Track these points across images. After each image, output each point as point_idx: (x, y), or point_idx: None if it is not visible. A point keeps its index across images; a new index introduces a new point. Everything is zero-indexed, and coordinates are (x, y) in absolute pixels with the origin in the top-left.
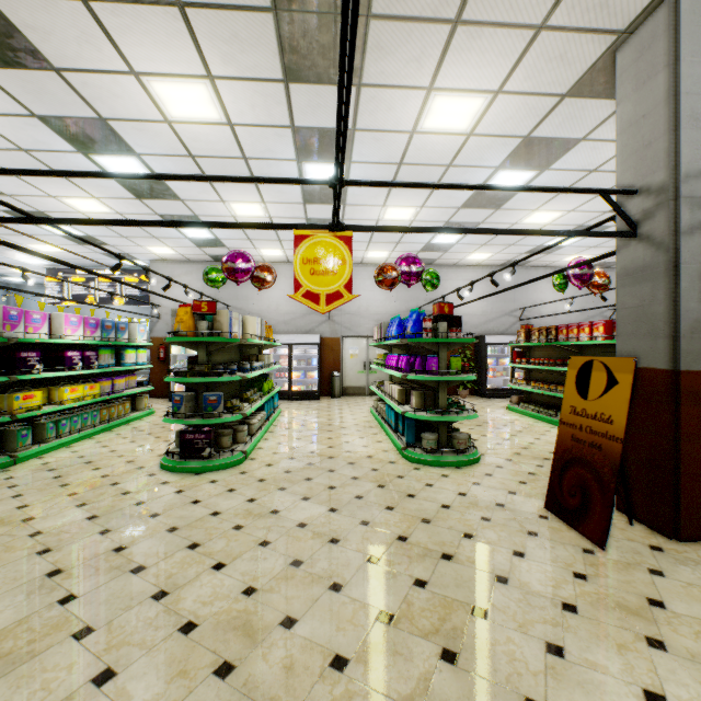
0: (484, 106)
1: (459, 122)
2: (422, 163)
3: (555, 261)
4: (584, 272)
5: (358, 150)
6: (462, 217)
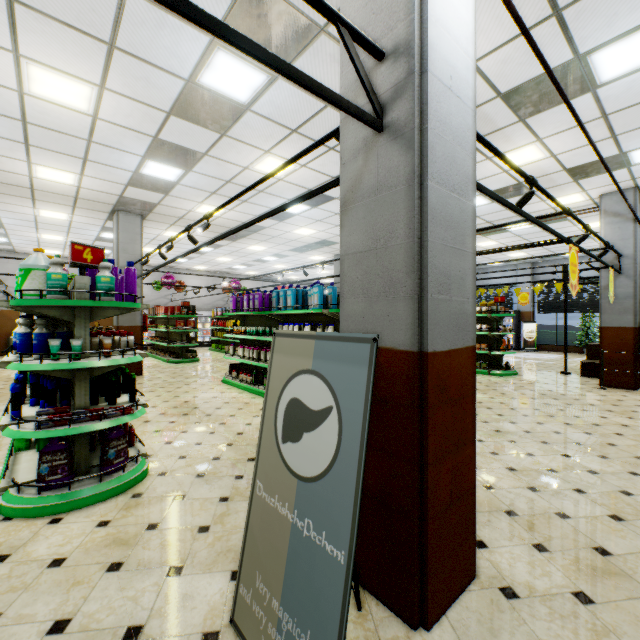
0: (70, 216)
1: (61, 217)
2: (51, 224)
3: (191, 267)
4: (170, 281)
5: (3, 214)
6: (101, 244)
